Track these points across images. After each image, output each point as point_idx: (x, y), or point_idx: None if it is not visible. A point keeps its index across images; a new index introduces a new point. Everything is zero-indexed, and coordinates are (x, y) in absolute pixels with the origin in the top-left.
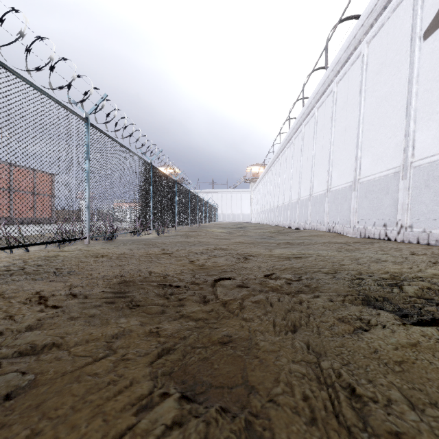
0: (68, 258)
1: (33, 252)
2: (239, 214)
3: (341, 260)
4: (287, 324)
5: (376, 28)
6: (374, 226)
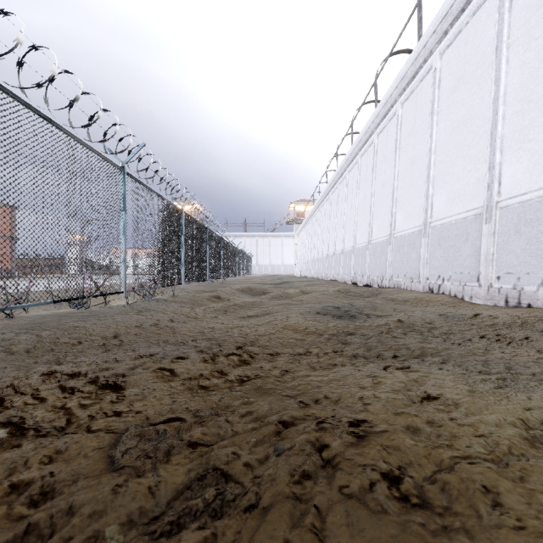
0: None
1: None
2: (280, 264)
3: None
4: None
5: None
6: (542, 285)
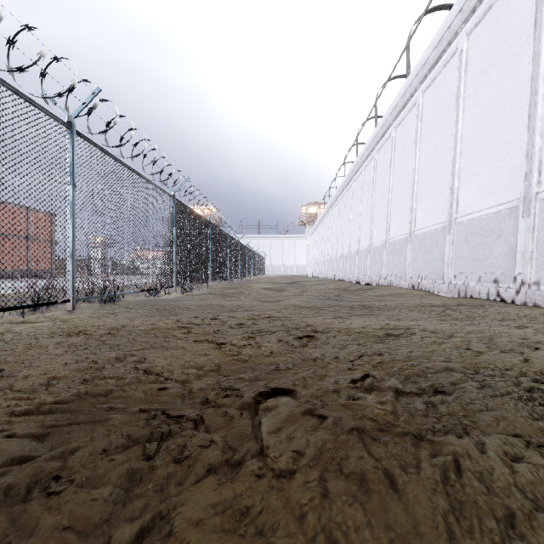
0: (21, 337)
1: None
2: (292, 265)
3: (468, 342)
4: None
5: (480, 13)
6: (479, 281)
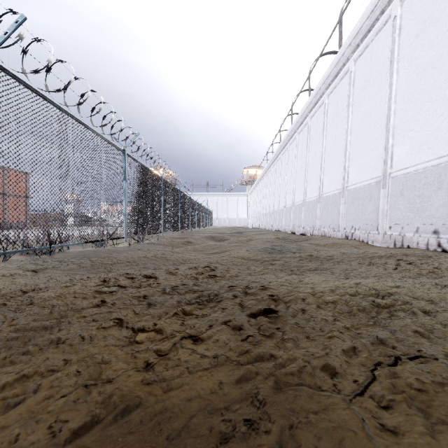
0: None
1: None
2: (235, 218)
3: None
4: None
5: None
6: (416, 232)
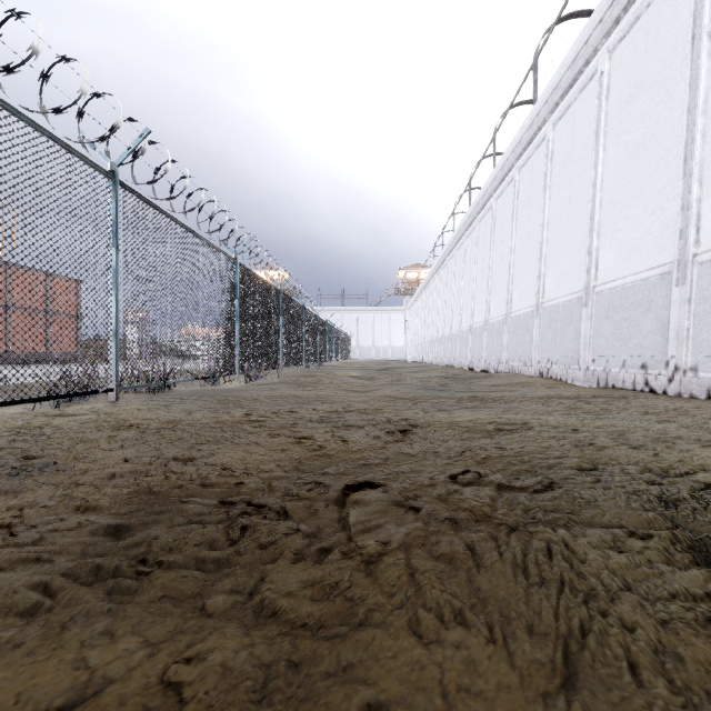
0: (64, 431)
1: (8, 417)
2: (387, 347)
3: (593, 438)
4: (544, 655)
5: (625, 25)
6: (623, 367)
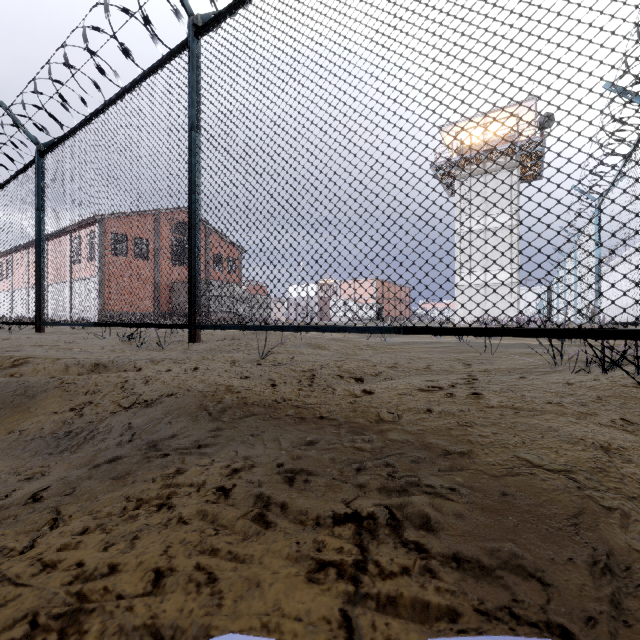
0: None
1: None
2: None
3: None
4: None
5: None
6: None
